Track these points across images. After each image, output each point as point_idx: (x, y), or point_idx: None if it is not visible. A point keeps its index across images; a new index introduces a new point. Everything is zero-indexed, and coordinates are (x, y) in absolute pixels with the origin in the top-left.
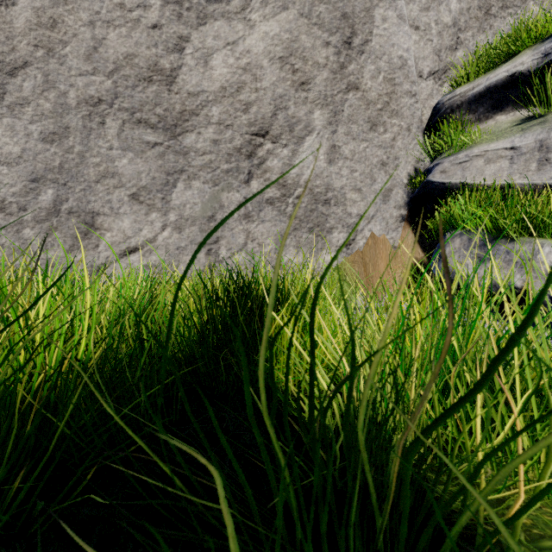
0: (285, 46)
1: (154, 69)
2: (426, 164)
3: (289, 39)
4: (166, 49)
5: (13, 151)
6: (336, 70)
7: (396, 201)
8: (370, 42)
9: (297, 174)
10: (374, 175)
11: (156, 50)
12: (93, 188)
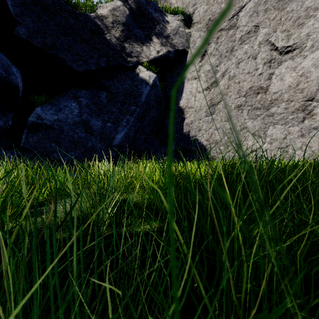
0: None
1: (259, 89)
2: None
3: None
4: (264, 80)
5: (218, 126)
6: None
7: None
8: None
9: None
10: None
11: (260, 82)
12: (239, 133)
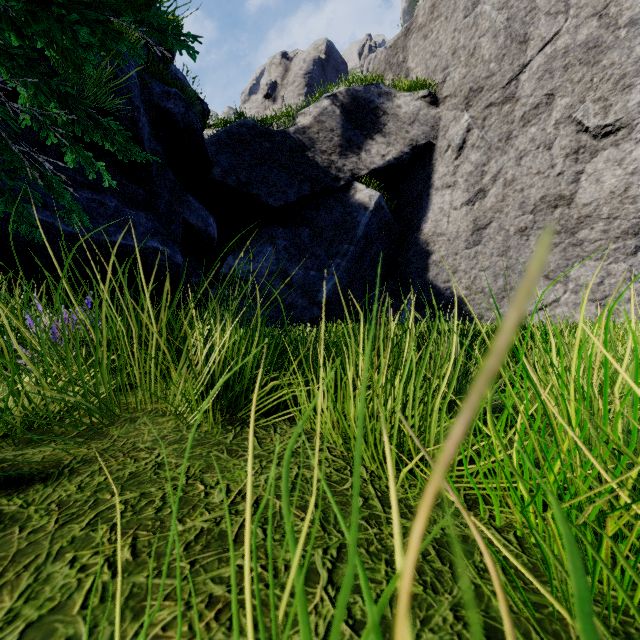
0: None
1: (558, 199)
2: None
3: None
4: (567, 184)
5: (486, 264)
6: None
7: None
8: None
9: None
10: None
11: (560, 187)
12: (522, 275)
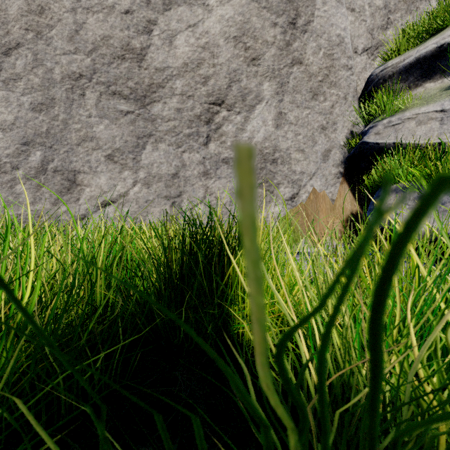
0: (239, 27)
1: (127, 48)
2: (360, 128)
3: (242, 21)
4: (137, 31)
5: (7, 119)
6: (283, 47)
7: (334, 160)
8: (312, 23)
9: (249, 137)
10: (315, 138)
11: (128, 32)
12: (75, 150)
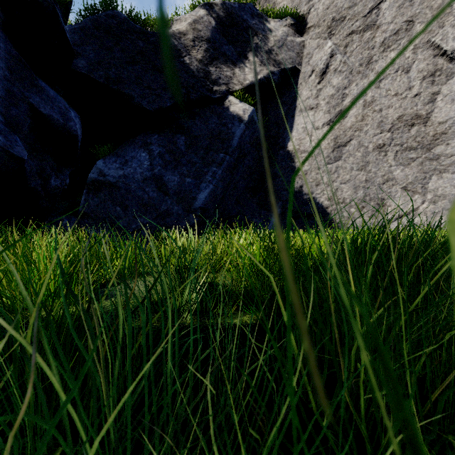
0: None
1: (415, 118)
2: None
3: None
4: (423, 104)
5: (346, 177)
6: None
7: None
8: None
9: None
10: None
11: (416, 107)
12: (381, 187)
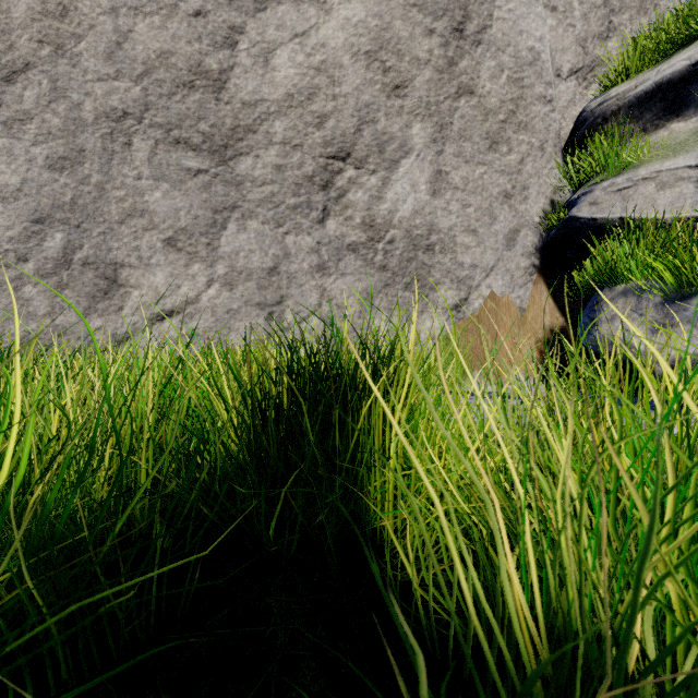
0: (374, 36)
1: (197, 71)
2: (566, 195)
3: (378, 26)
4: (213, 44)
5: (10, 182)
6: (443, 68)
7: (524, 246)
8: (489, 29)
9: (390, 211)
10: (495, 211)
11: (200, 45)
12: (116, 231)
